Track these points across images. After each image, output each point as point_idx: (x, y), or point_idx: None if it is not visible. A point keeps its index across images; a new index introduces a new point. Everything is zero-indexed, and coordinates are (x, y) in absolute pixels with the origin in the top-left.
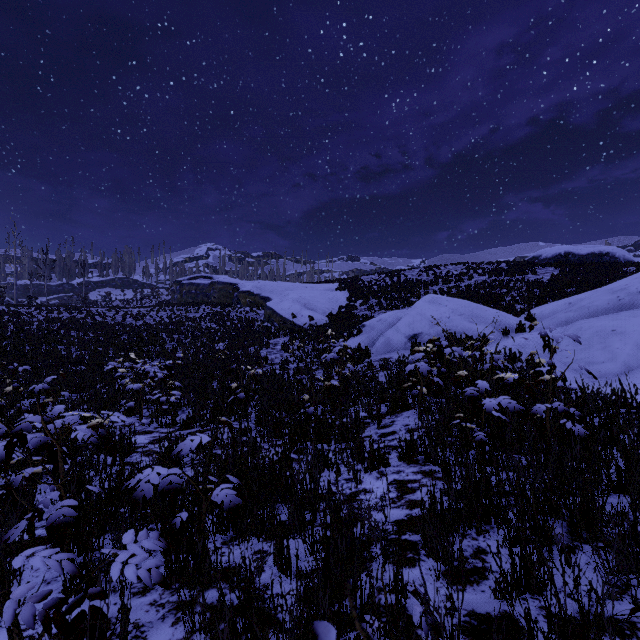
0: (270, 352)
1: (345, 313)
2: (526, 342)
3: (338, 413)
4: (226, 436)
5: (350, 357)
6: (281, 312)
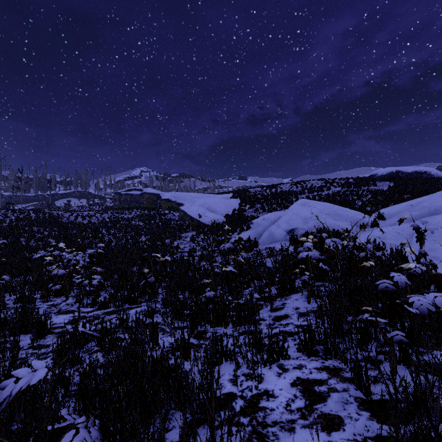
0: (181, 243)
1: (237, 214)
2: (384, 234)
3: (235, 296)
4: (134, 318)
5: (242, 246)
6: (190, 213)
